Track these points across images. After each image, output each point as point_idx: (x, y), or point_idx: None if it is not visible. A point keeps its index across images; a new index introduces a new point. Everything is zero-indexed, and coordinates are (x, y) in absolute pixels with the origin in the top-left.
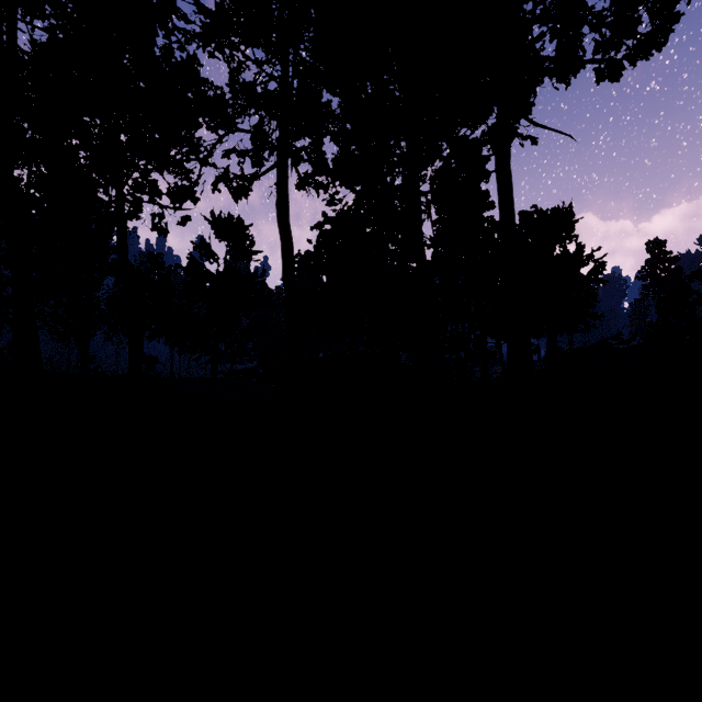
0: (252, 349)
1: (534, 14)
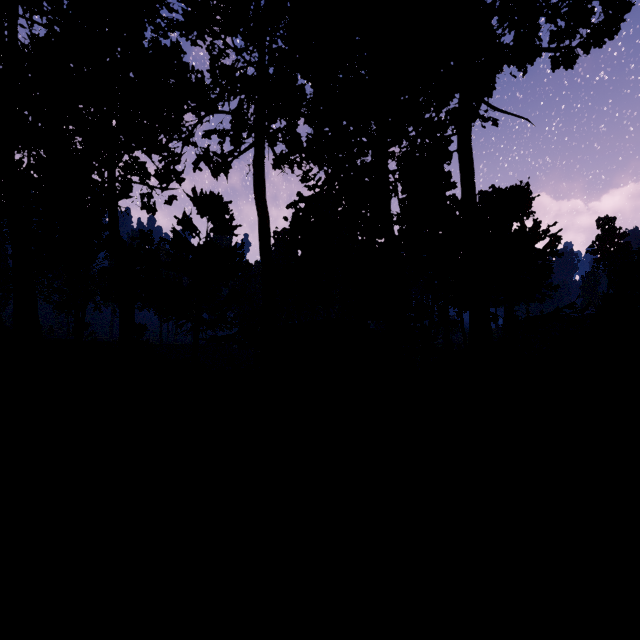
0: (233, 318)
1: (494, 6)
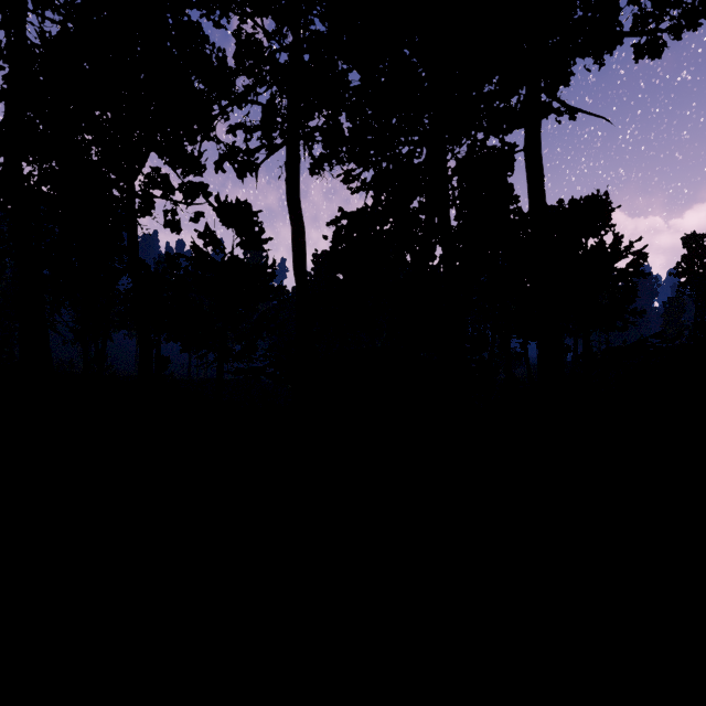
0: (268, 349)
1: None
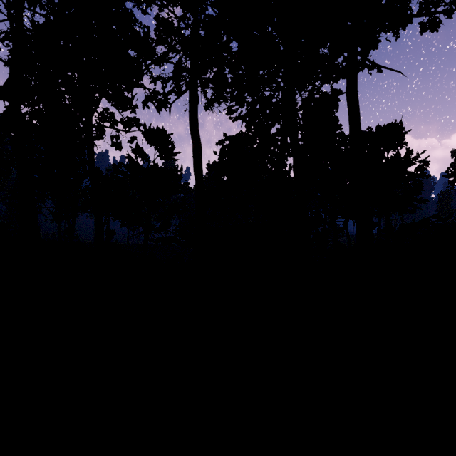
0: (178, 225)
1: None
